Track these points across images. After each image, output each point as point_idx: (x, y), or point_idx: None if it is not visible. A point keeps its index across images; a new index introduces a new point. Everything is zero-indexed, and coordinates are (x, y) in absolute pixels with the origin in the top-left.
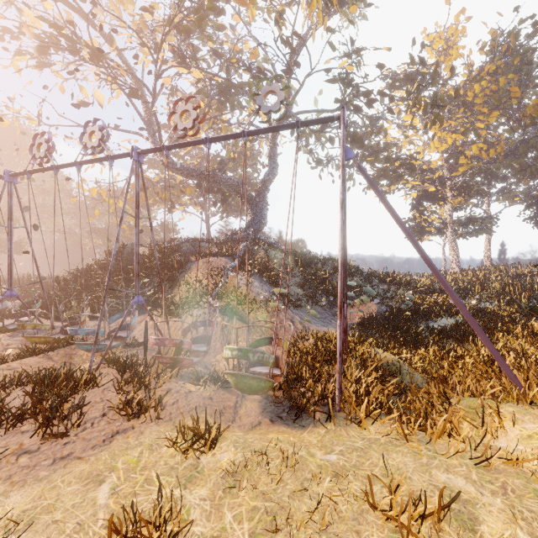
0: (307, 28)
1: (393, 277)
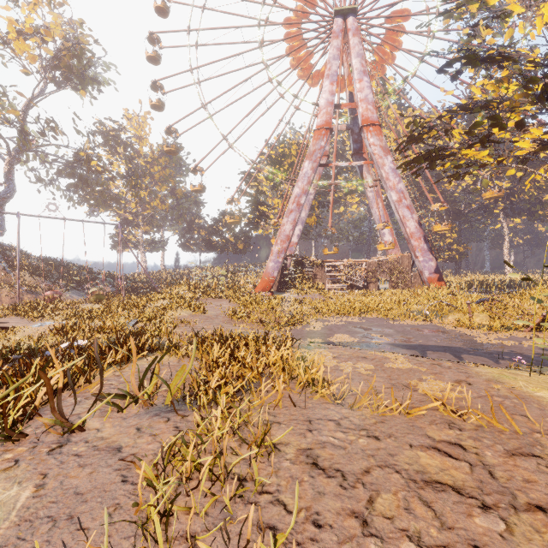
0: (44, 86)
1: (114, 275)
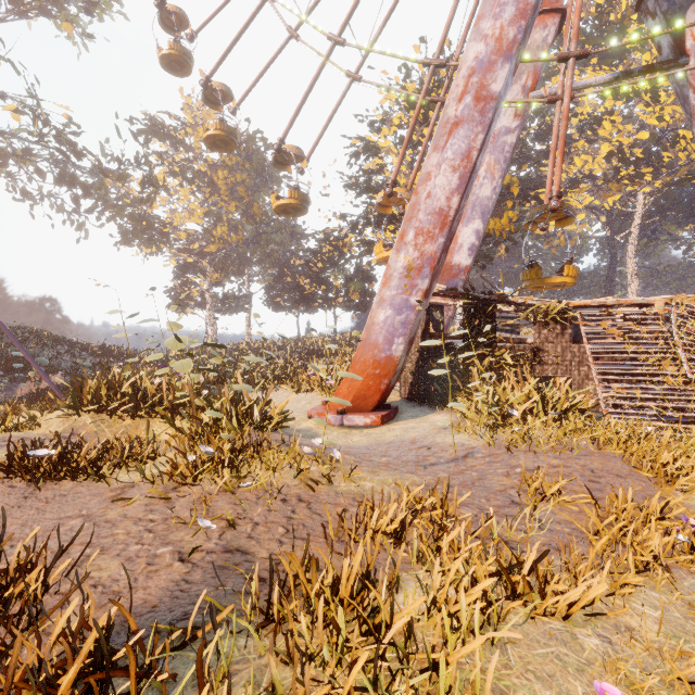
0: None
1: (110, 350)
